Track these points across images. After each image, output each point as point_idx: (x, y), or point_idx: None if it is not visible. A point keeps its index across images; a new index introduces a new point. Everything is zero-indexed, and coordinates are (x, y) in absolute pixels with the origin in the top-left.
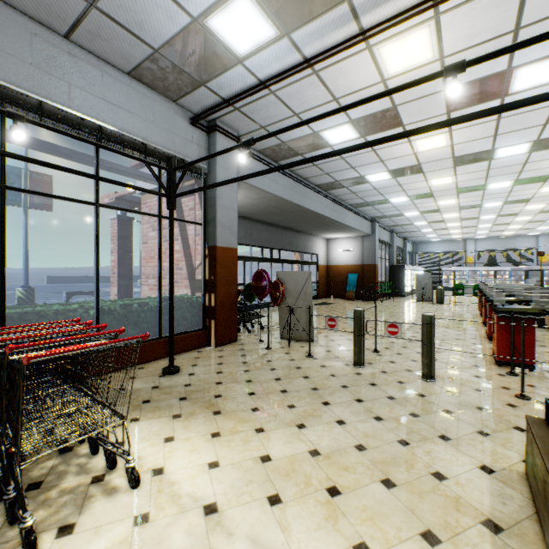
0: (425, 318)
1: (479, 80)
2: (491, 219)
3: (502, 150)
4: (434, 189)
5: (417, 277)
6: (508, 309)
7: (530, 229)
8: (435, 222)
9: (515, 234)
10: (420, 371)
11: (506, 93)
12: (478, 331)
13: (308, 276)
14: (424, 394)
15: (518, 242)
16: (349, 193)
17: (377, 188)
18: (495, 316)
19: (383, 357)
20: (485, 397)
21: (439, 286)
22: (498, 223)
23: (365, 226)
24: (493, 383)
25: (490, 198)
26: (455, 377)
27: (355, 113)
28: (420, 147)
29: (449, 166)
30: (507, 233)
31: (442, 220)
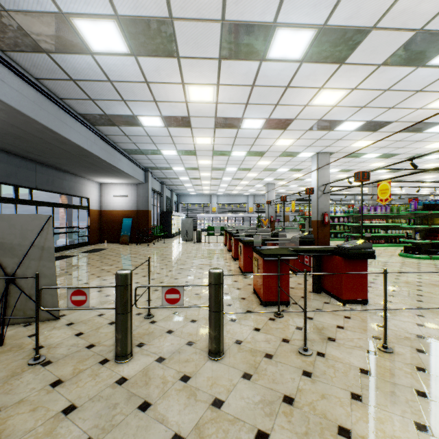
0: (213, 277)
1: (251, 24)
2: (229, 180)
3: (247, 121)
4: (198, 147)
5: (182, 221)
6: (265, 250)
7: (246, 190)
8: (194, 179)
9: (238, 193)
10: (204, 341)
11: (264, 57)
12: (233, 266)
13: (46, 222)
14: (220, 397)
15: (239, 198)
16: (122, 135)
17: (151, 135)
18: (261, 258)
19: (159, 324)
20: (281, 368)
21: (199, 229)
22: (232, 184)
23: (140, 174)
24: (274, 336)
25: (231, 164)
26: (240, 337)
27: (122, 4)
28: (192, 96)
29: (212, 127)
30: (234, 192)
31: (199, 178)
